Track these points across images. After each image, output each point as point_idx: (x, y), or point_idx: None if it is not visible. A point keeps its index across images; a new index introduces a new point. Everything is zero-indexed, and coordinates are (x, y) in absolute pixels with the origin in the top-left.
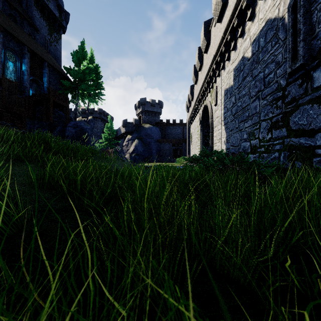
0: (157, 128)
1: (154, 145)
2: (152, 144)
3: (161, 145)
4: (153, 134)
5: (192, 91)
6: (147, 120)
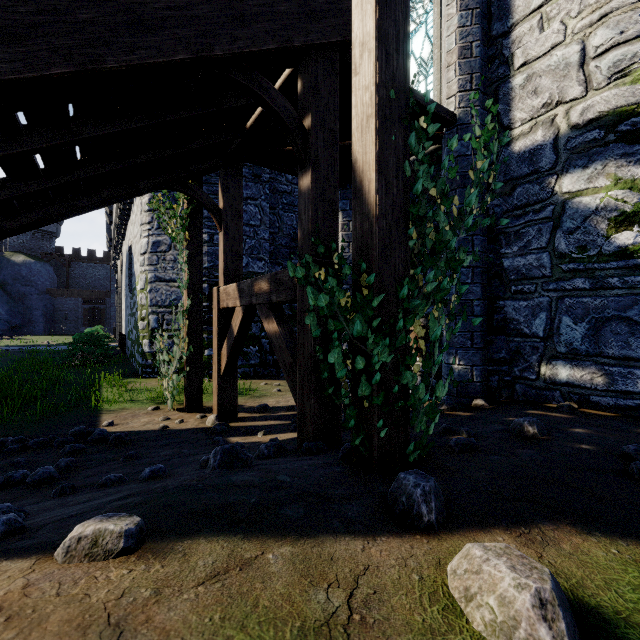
0: (48, 266)
1: (39, 300)
2: (34, 297)
3: (56, 300)
4: (37, 277)
5: (111, 228)
6: (21, 245)
